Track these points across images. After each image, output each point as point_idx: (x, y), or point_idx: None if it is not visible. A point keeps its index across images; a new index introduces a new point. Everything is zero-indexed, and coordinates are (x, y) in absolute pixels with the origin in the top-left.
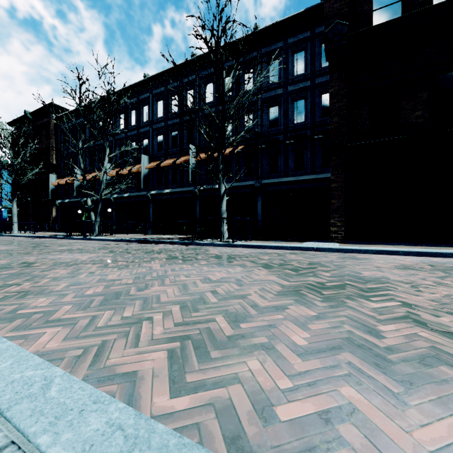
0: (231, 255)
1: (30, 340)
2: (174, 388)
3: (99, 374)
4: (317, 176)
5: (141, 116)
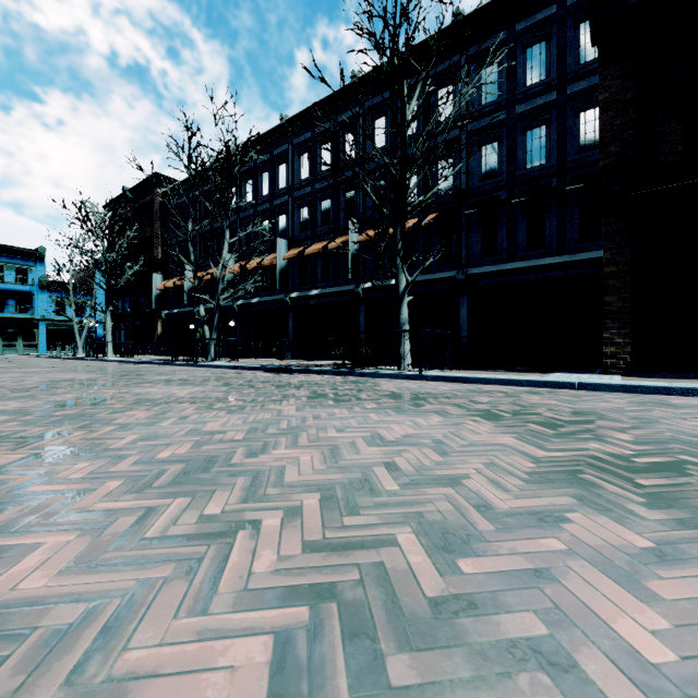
0: (418, 394)
1: (2, 563)
2: None
3: None
4: (570, 258)
5: (276, 180)
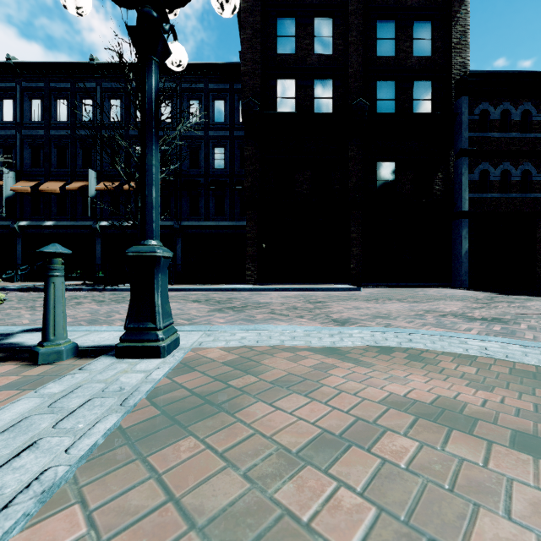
0: None
1: None
2: None
3: None
4: (236, 223)
5: None
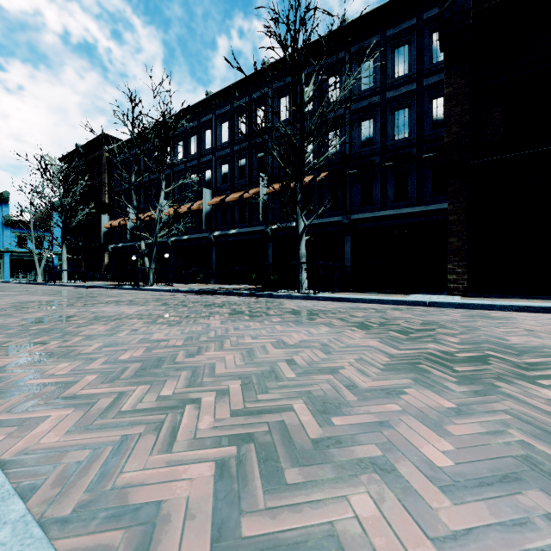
0: (312, 311)
1: (24, 429)
2: (219, 548)
3: (100, 503)
4: (426, 208)
5: (202, 142)
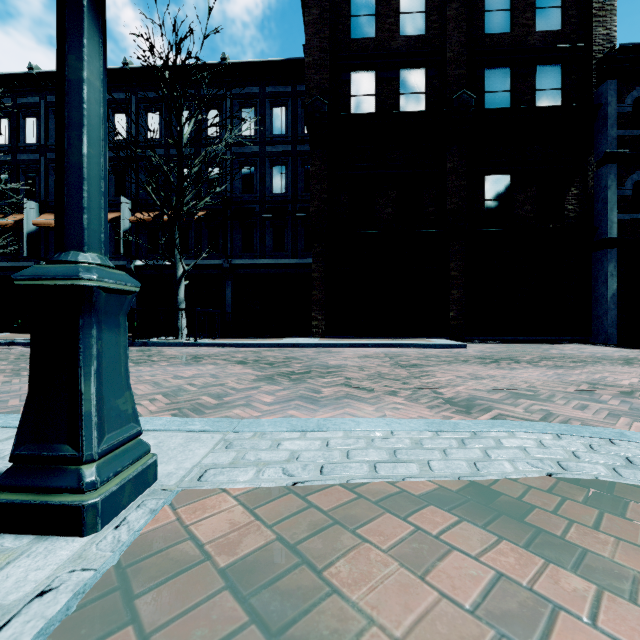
0: (196, 355)
1: None
2: None
3: None
4: (299, 261)
5: (20, 132)
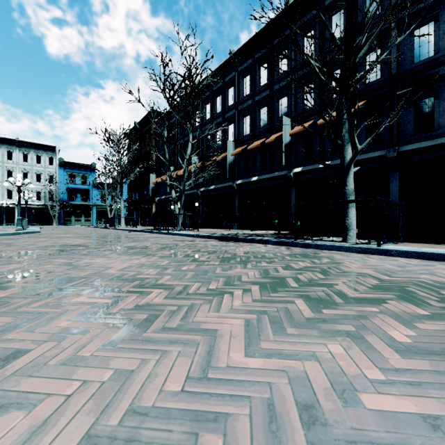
0: (431, 287)
1: None
2: None
3: None
4: None
5: (226, 100)
